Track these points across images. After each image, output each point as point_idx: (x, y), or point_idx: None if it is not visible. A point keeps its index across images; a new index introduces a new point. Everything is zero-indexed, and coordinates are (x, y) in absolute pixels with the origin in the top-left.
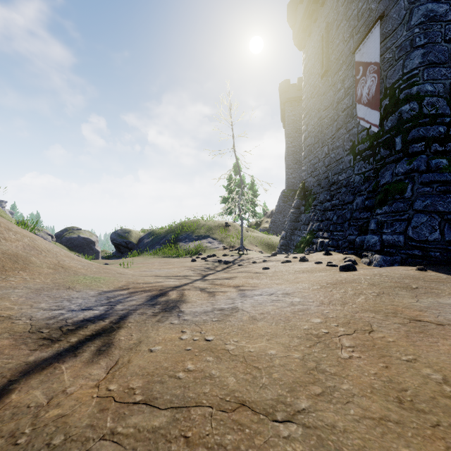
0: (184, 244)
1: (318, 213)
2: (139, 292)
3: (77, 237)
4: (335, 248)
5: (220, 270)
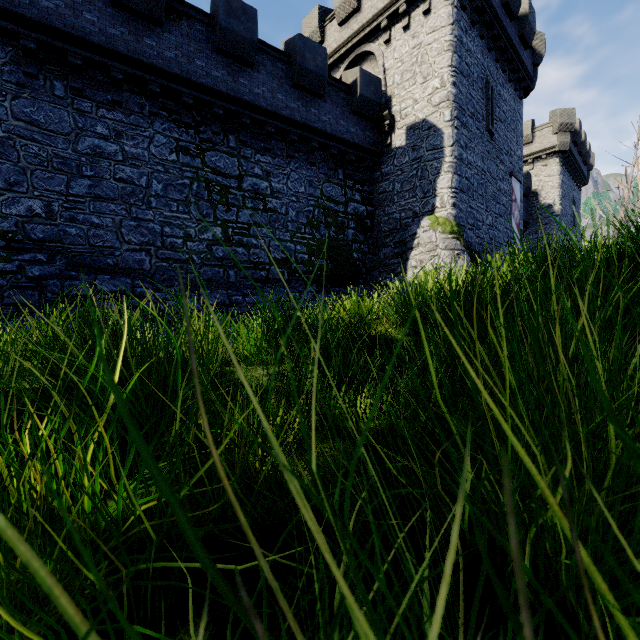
0: None
1: None
2: None
3: None
4: None
5: None
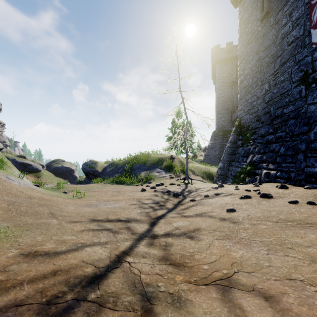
0: (137, 173)
1: (259, 146)
2: None
3: (61, 167)
4: (286, 180)
5: (172, 209)
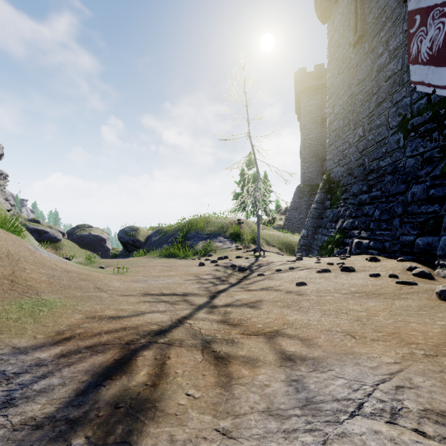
0: (193, 244)
1: (351, 208)
2: (82, 351)
3: (88, 235)
4: (380, 251)
5: (235, 284)
